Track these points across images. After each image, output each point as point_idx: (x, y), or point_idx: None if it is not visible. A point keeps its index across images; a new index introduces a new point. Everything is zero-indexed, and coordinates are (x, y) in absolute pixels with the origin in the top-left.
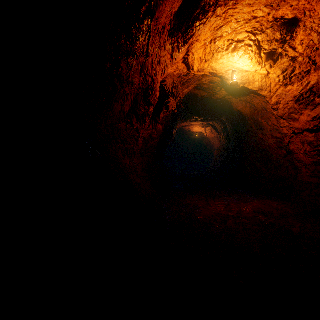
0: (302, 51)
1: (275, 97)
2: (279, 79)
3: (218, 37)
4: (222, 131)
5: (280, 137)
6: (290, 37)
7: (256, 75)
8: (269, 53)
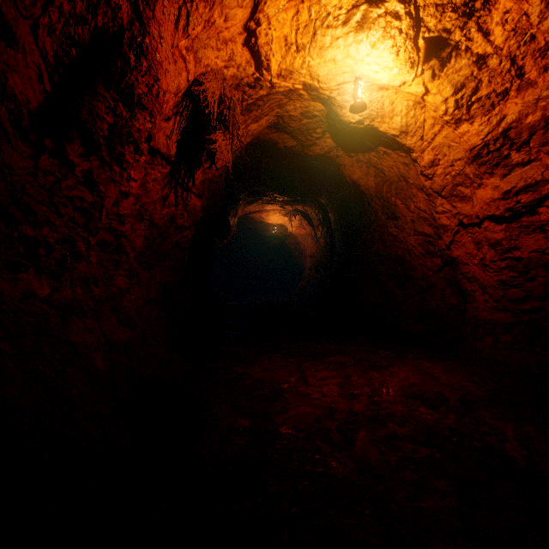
0: (502, 41)
1: (430, 151)
2: (446, 108)
3: None
4: (320, 224)
5: (430, 233)
6: (484, 2)
7: (398, 100)
8: (435, 40)
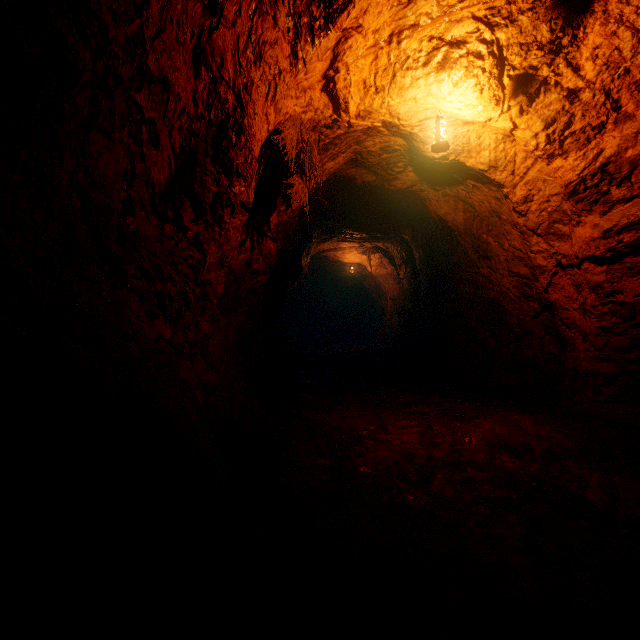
0: (594, 75)
1: (522, 186)
2: (536, 143)
3: (408, 28)
4: (403, 262)
5: (526, 274)
6: (571, 39)
7: (485, 134)
8: (521, 77)
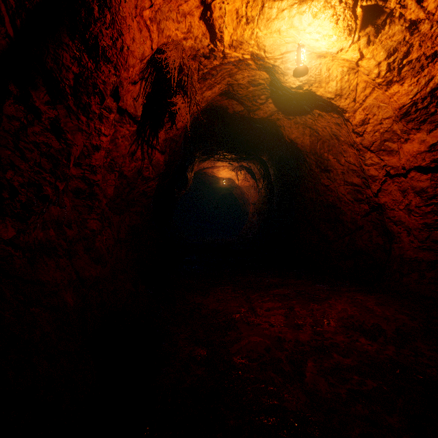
0: (434, 6)
1: (361, 111)
2: (378, 71)
3: None
4: (261, 177)
5: (358, 183)
6: None
7: (334, 66)
8: (372, 8)
